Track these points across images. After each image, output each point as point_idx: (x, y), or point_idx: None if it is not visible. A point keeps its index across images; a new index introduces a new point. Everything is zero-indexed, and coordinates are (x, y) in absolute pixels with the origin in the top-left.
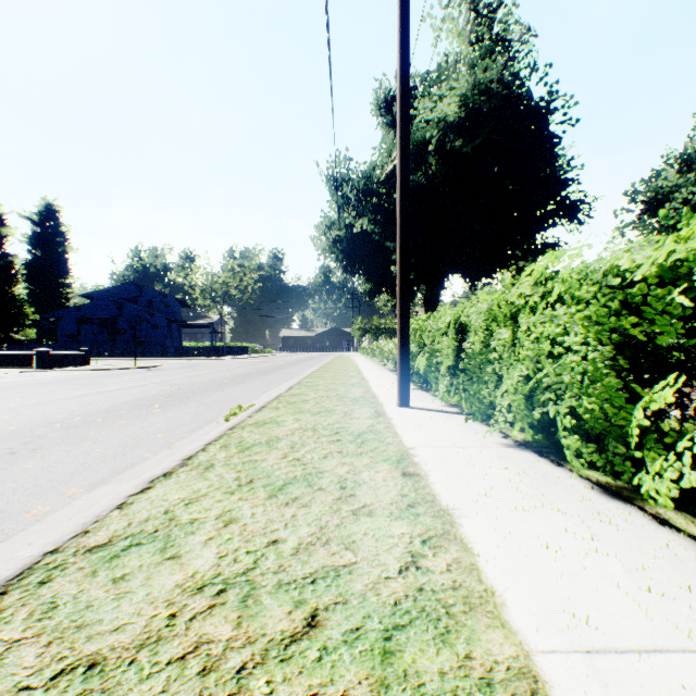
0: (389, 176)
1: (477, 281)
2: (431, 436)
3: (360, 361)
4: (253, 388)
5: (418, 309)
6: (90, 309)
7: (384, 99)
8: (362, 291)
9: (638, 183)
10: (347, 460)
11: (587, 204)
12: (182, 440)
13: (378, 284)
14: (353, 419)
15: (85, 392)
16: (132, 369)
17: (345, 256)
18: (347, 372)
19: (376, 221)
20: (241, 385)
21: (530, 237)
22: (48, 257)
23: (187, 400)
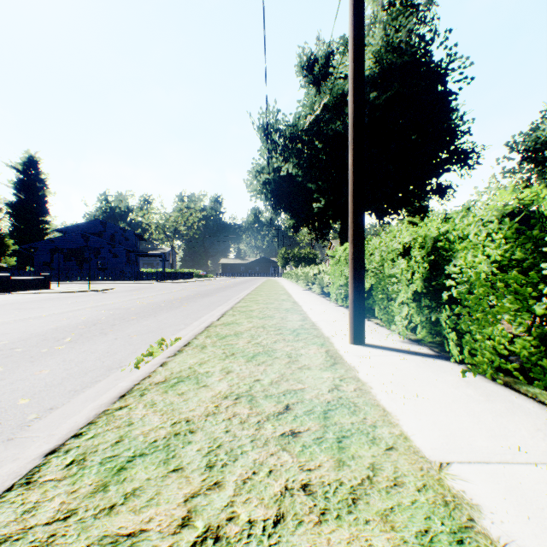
0: (312, 126)
1: (386, 216)
2: (445, 418)
3: (286, 284)
4: (187, 313)
5: (332, 241)
6: (61, 241)
7: (306, 62)
8: (287, 226)
9: (518, 135)
10: (334, 542)
11: (476, 153)
12: (44, 416)
13: (301, 220)
14: (304, 369)
15: (10, 318)
16: (85, 292)
17: (273, 196)
18: (278, 295)
19: (301, 164)
20: (176, 309)
21: (427, 181)
22: (30, 199)
23: (109, 330)
